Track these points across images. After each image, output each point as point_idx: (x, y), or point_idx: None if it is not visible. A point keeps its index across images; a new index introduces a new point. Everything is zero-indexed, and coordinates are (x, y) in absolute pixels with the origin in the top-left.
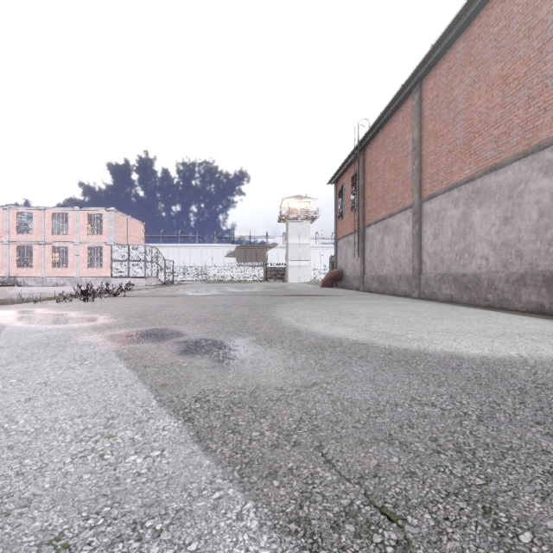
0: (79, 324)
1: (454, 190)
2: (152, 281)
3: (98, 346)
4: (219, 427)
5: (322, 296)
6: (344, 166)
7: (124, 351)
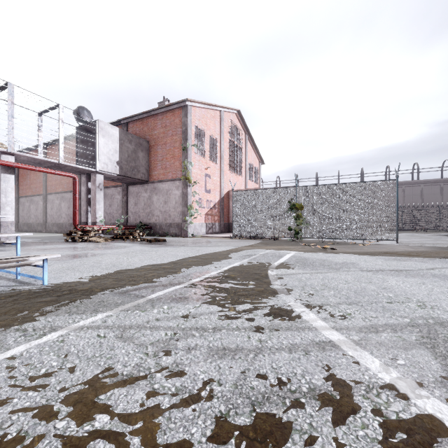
0: None
1: (57, 194)
2: None
3: None
4: None
5: None
6: None
7: None
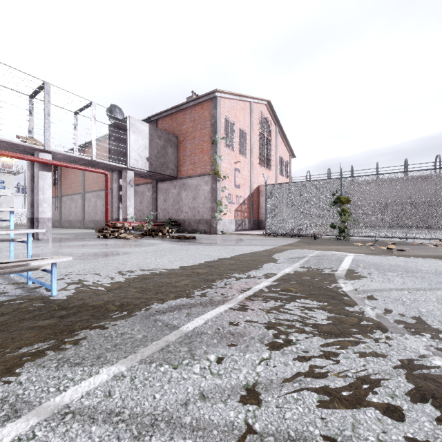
0: None
1: (93, 192)
2: None
3: None
4: None
5: None
6: None
7: None
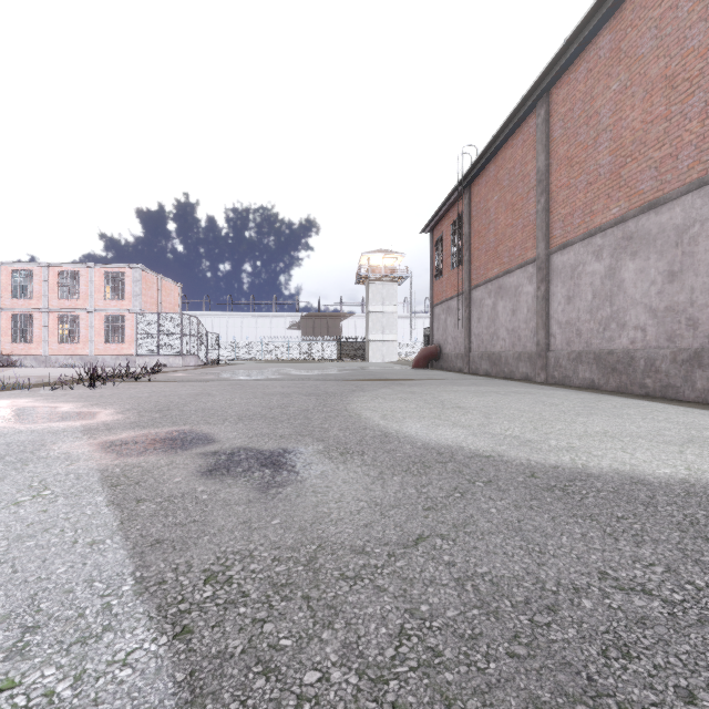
0: (67, 423)
1: (595, 236)
2: (190, 360)
3: (77, 462)
4: (238, 655)
5: (415, 381)
6: (443, 208)
7: (116, 470)
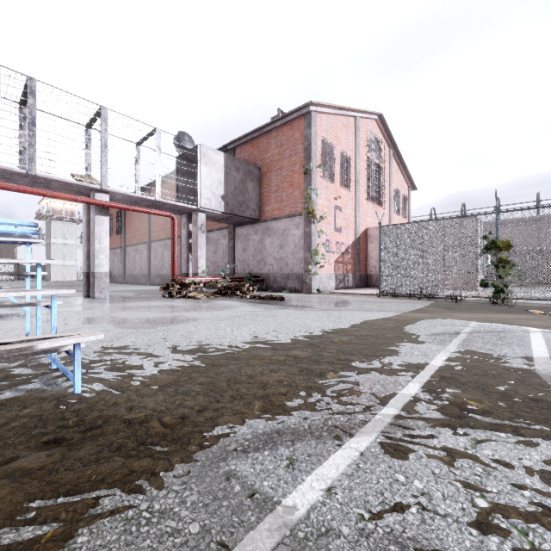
0: None
1: (160, 241)
2: None
3: None
4: None
5: None
6: None
7: None
